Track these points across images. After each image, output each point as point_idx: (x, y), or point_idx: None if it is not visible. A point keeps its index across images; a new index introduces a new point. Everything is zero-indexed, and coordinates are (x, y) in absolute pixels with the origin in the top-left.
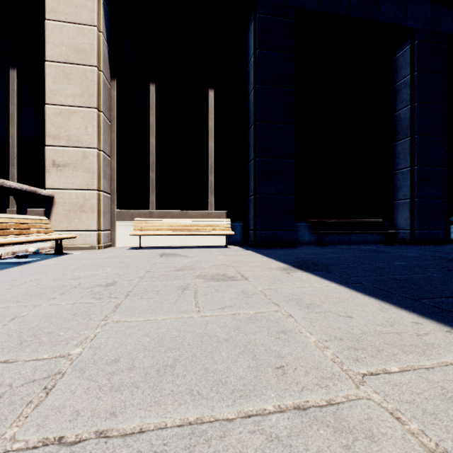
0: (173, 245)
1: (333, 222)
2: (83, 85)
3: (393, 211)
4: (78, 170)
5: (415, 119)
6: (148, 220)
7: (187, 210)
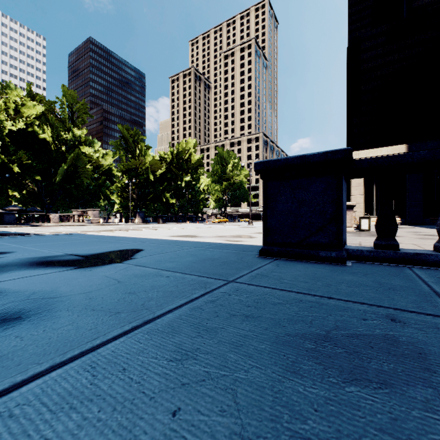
0: None
1: None
2: (359, 191)
3: None
4: (358, 208)
5: None
6: (374, 218)
7: None
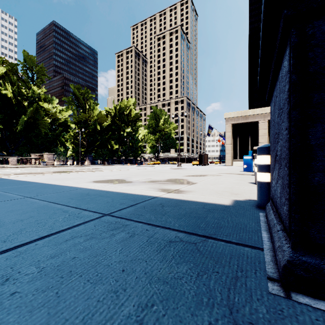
0: None
1: None
2: (265, 139)
3: None
4: None
5: None
6: None
7: None
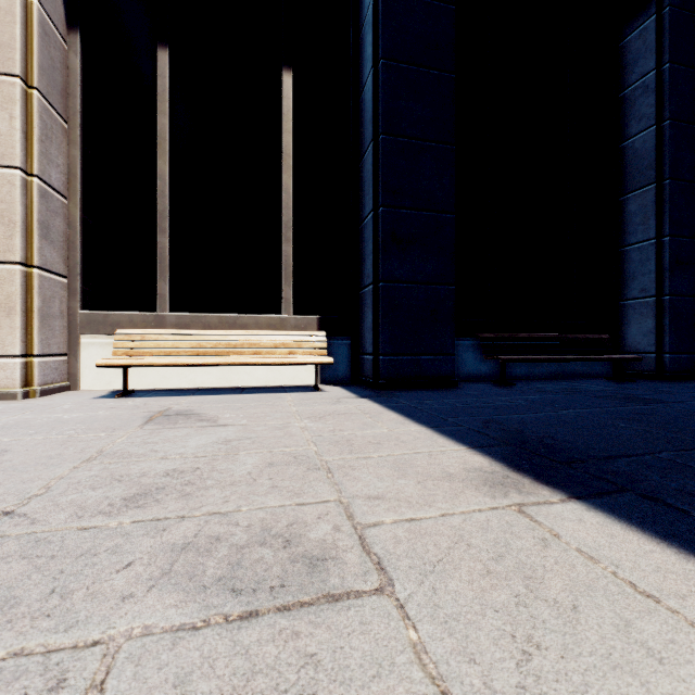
0: (207, 386)
1: (523, 339)
2: None
3: (622, 320)
4: None
5: (666, 150)
6: (149, 333)
7: (239, 314)
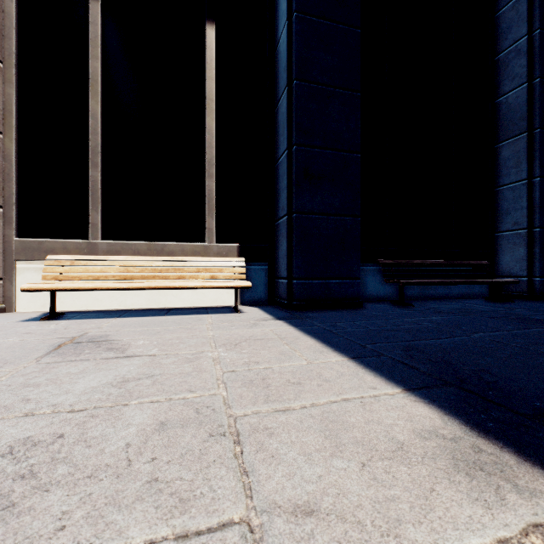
0: (136, 307)
1: (418, 265)
2: None
3: (497, 249)
4: None
5: (536, 103)
6: (78, 259)
7: (166, 242)
